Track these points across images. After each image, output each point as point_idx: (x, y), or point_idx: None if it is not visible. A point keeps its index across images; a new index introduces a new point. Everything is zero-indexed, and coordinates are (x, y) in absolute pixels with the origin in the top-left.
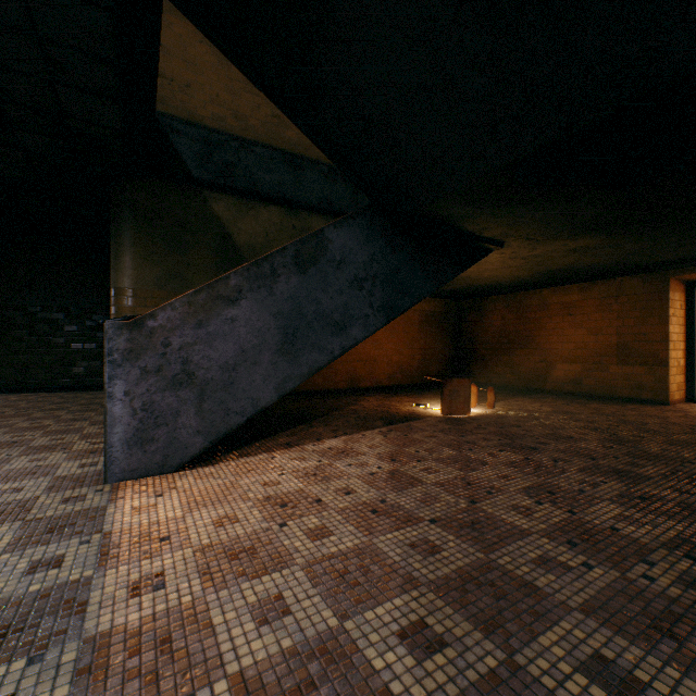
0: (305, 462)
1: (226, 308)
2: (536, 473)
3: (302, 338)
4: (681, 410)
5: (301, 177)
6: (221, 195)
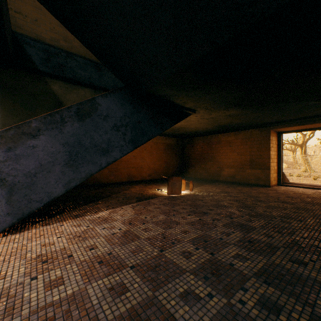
0: (79, 228)
1: (29, 140)
2: (202, 228)
3: (82, 157)
4: (275, 189)
5: (102, 75)
6: (56, 80)
